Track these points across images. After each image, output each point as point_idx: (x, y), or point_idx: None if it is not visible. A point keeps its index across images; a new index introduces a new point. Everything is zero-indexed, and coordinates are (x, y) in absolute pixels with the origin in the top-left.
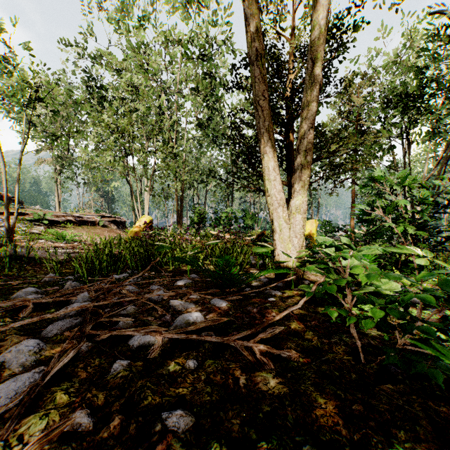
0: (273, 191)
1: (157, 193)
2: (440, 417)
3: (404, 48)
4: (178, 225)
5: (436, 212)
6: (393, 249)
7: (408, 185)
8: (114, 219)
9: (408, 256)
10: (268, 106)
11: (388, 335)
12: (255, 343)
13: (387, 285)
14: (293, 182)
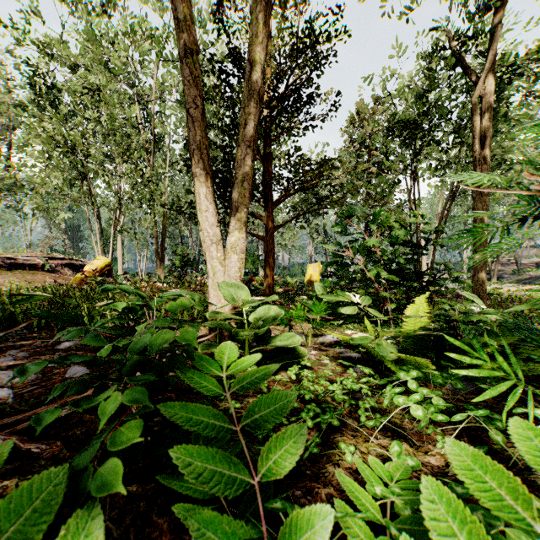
0: (204, 225)
1: (125, 229)
2: (141, 534)
3: (417, 73)
4: (158, 269)
5: (416, 254)
6: (329, 296)
7: (384, 222)
8: (70, 262)
9: (384, 304)
10: (202, 117)
11: (235, 406)
12: (10, 434)
13: (290, 340)
14: (230, 214)
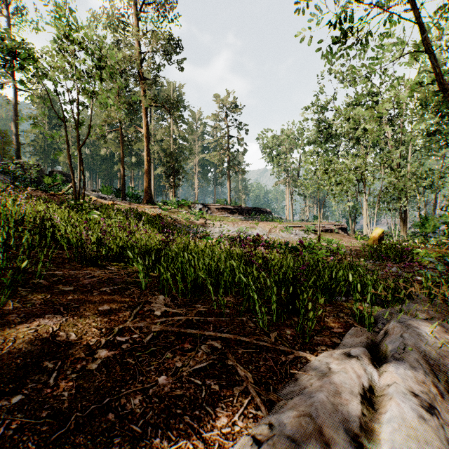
0: None
1: (383, 208)
2: None
3: None
4: (401, 232)
5: None
6: None
7: None
8: (341, 227)
9: None
10: None
11: None
12: None
13: None
14: None
